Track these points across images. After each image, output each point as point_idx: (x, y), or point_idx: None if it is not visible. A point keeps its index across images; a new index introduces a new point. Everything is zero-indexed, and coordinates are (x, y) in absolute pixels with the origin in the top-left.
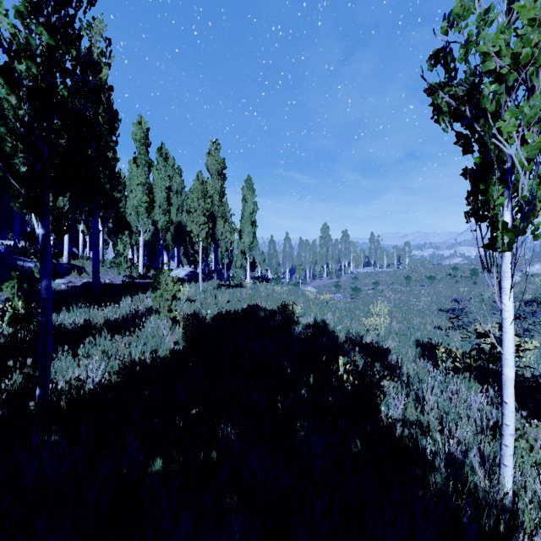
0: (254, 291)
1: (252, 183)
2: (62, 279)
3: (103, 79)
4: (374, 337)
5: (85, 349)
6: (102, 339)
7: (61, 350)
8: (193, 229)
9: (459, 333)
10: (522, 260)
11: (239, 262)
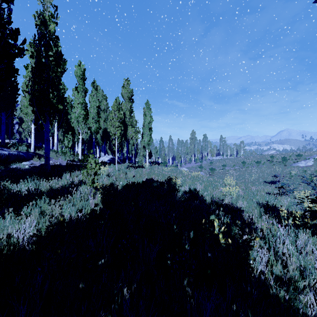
0: (150, 170)
1: (149, 104)
2: (27, 162)
3: (51, 31)
4: (230, 200)
5: (28, 210)
6: (42, 202)
7: (7, 211)
8: (111, 130)
9: (284, 197)
10: (313, 152)
11: (142, 153)
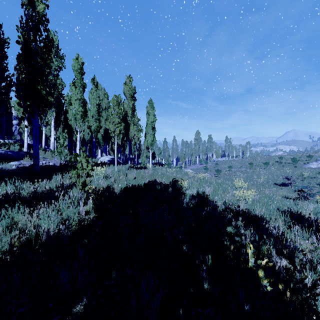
0: (153, 171)
1: (152, 102)
2: (15, 162)
3: (40, 13)
4: (245, 206)
5: None
6: (15, 211)
7: None
8: (110, 127)
9: (307, 202)
10: None
11: (145, 154)
